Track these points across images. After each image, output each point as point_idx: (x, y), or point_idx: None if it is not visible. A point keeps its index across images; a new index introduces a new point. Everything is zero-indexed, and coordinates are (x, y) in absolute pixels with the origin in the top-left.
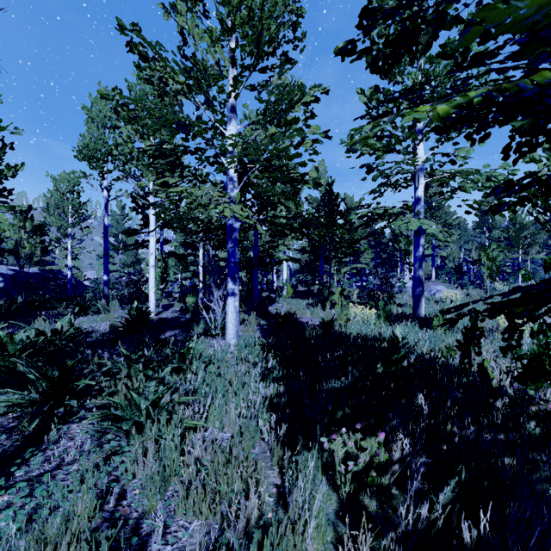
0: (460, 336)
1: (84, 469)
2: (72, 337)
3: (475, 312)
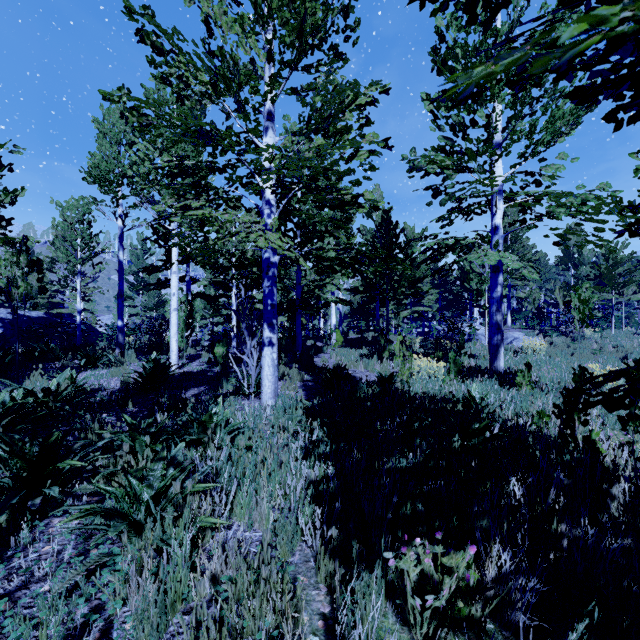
0: (552, 396)
1: (55, 593)
2: (73, 397)
3: (580, 368)
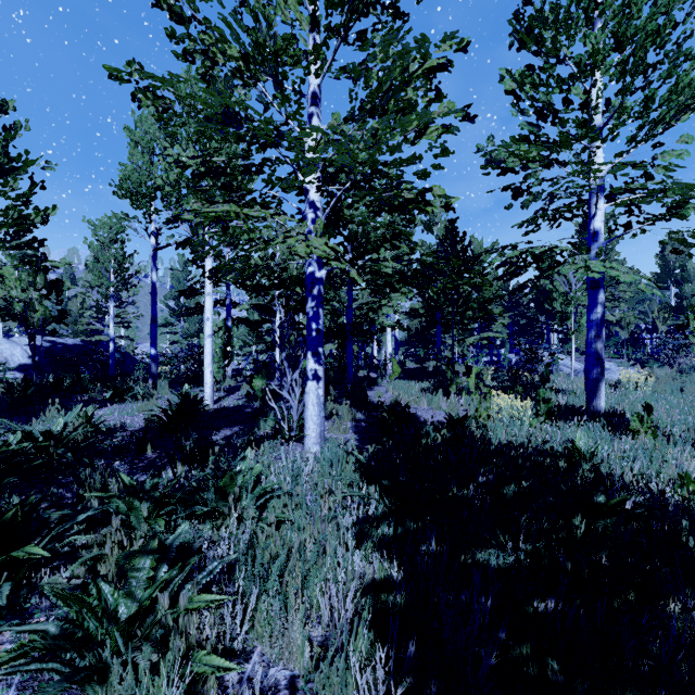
0: (687, 450)
1: None
2: (85, 439)
3: None
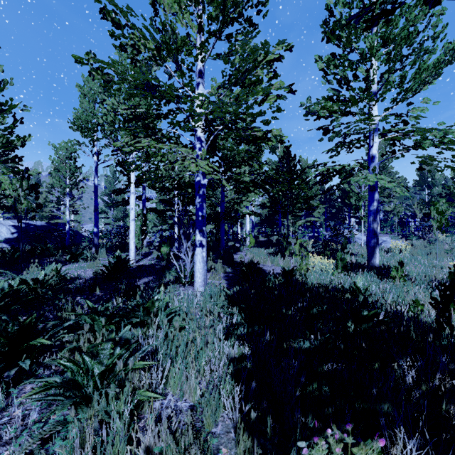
0: (422, 287)
1: None
2: (57, 284)
3: None
